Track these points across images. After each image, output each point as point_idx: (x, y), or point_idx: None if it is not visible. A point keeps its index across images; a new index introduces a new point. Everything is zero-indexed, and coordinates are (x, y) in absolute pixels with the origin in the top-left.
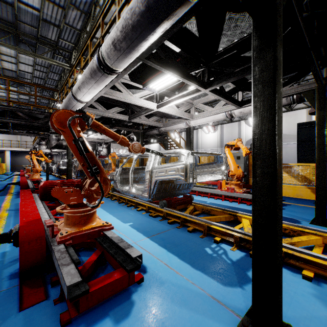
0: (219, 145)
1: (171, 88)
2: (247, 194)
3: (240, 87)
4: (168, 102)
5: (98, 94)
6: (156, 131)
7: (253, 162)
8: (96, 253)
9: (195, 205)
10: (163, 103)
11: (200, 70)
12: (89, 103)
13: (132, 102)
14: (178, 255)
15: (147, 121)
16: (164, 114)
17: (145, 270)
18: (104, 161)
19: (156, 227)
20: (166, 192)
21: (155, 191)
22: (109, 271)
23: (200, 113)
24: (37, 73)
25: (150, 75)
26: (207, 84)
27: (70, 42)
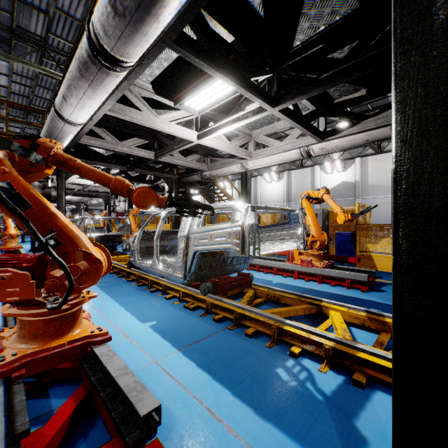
0: (286, 199)
1: (219, 109)
2: (331, 269)
3: (322, 111)
4: (214, 129)
5: (99, 111)
6: (197, 176)
7: (397, 223)
8: (76, 396)
9: (257, 289)
10: (207, 132)
11: (265, 77)
12: (88, 128)
13: (158, 128)
14: (231, 387)
15: (183, 161)
16: (209, 151)
17: (170, 426)
18: (124, 221)
19: (194, 328)
20: (212, 270)
21: (194, 269)
22: (99, 433)
23: (262, 150)
24: (17, 88)
25: (186, 86)
26: (276, 100)
27: (67, 40)
